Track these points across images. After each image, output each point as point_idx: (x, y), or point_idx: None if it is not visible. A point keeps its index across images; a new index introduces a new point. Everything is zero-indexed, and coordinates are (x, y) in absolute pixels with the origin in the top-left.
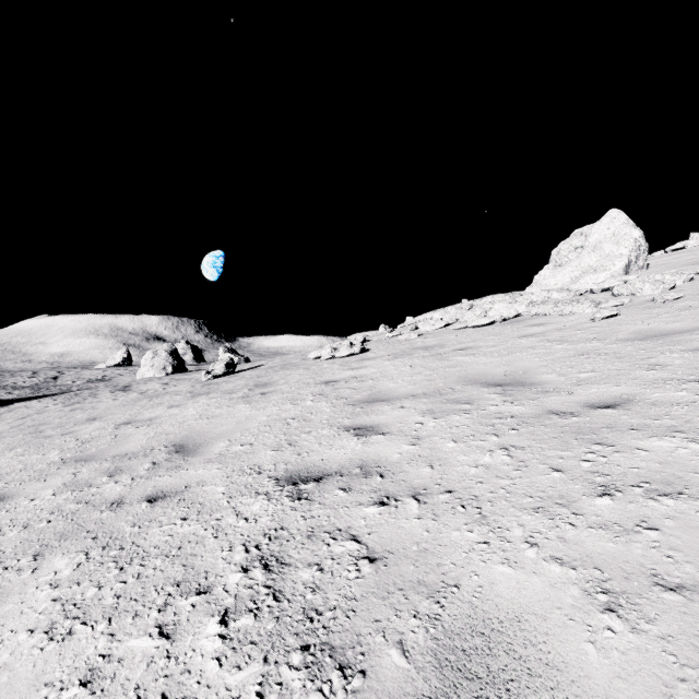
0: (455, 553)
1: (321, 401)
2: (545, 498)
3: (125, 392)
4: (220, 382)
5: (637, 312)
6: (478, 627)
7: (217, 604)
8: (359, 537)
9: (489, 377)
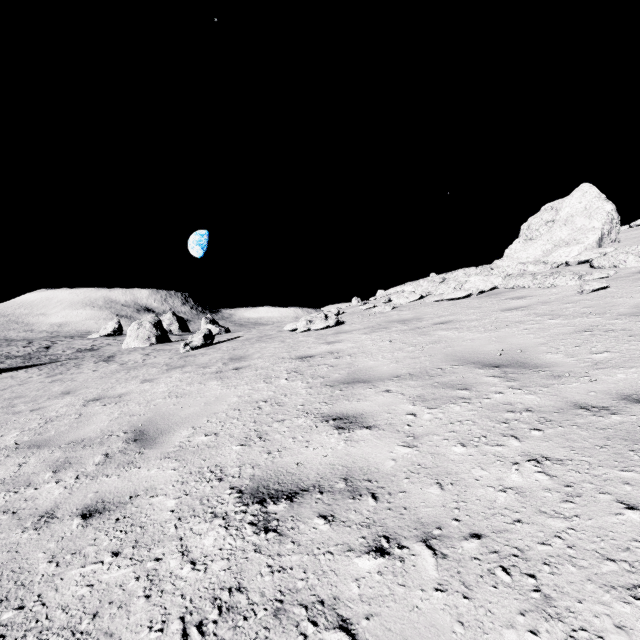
0: None
1: (296, 380)
2: (638, 565)
3: (107, 363)
4: (196, 354)
5: (628, 285)
6: None
7: None
8: (353, 625)
9: (482, 355)
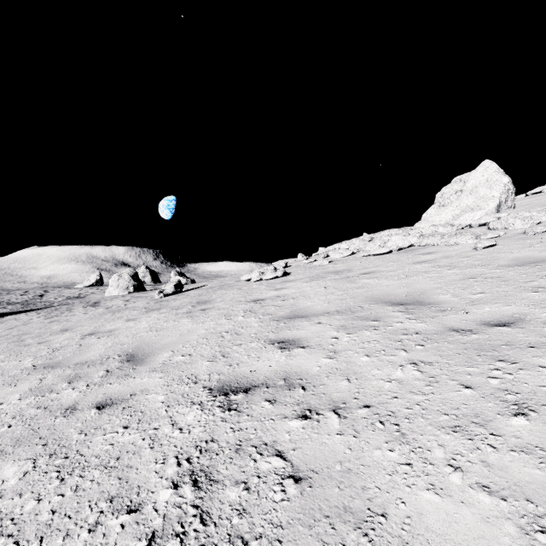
0: (379, 475)
1: (251, 317)
2: (460, 416)
3: (94, 307)
4: (169, 300)
5: (512, 243)
6: None
7: (146, 525)
8: (284, 453)
9: (392, 297)
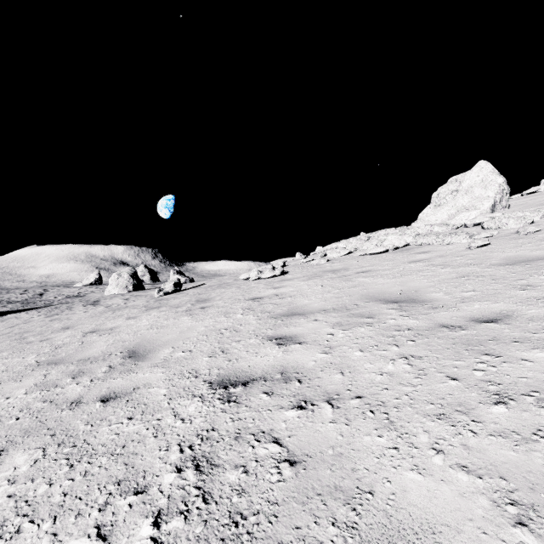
0: (368, 458)
1: (249, 314)
2: (445, 405)
3: (94, 306)
4: (169, 298)
5: (505, 242)
6: (394, 538)
7: (152, 505)
8: (281, 440)
9: (387, 295)
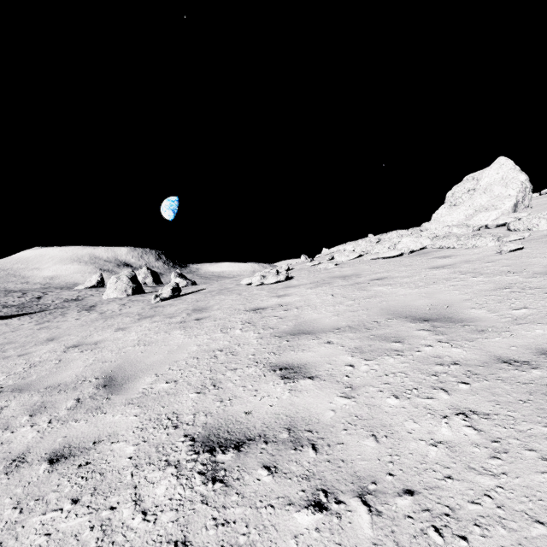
0: None
1: (249, 330)
2: None
3: (88, 312)
4: (165, 305)
5: (541, 246)
6: None
7: None
8: None
9: (413, 310)
